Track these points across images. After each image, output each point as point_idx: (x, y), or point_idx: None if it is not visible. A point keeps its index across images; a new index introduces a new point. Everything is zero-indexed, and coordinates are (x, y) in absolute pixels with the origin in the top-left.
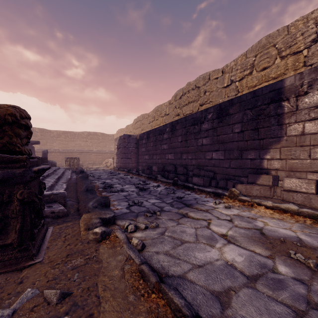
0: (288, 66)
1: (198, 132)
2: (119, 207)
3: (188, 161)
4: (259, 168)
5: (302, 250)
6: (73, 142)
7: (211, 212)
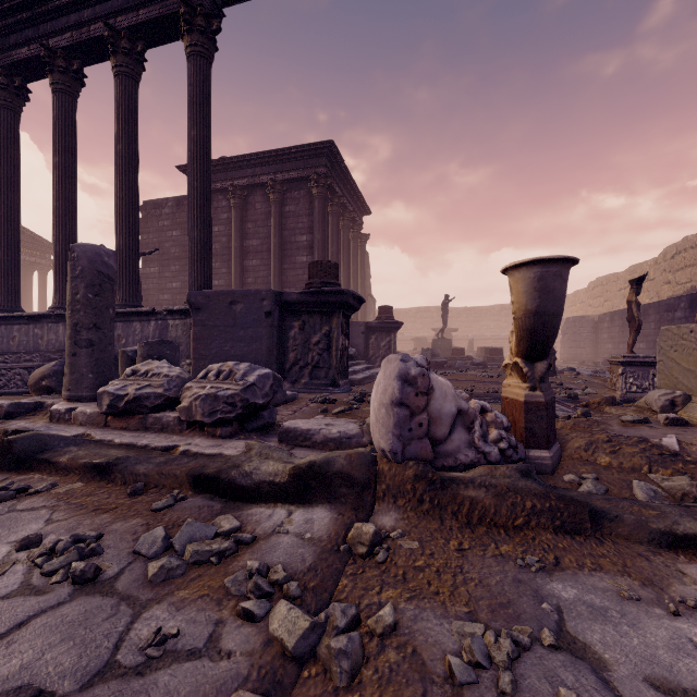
0: None
1: (671, 320)
2: None
3: None
4: None
5: None
6: (478, 323)
7: None
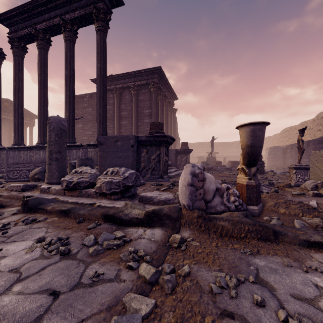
0: None
1: (320, 148)
2: None
3: None
4: None
5: None
6: (228, 149)
7: None
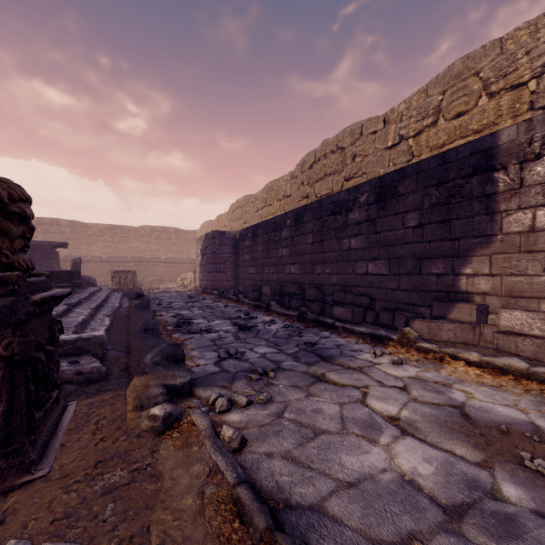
0: (503, 110)
1: (342, 227)
2: (201, 363)
3: (324, 278)
4: (451, 291)
5: (543, 450)
6: (126, 244)
7: (368, 372)
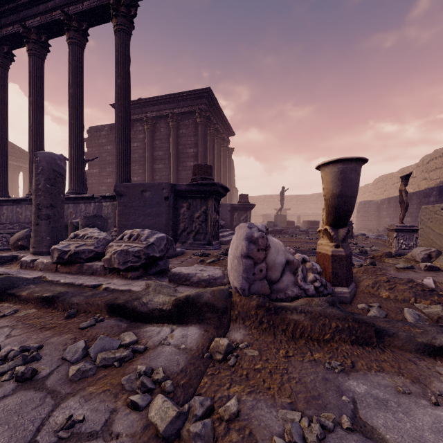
0: None
1: (427, 203)
2: None
3: None
4: None
5: None
6: (303, 205)
7: None
